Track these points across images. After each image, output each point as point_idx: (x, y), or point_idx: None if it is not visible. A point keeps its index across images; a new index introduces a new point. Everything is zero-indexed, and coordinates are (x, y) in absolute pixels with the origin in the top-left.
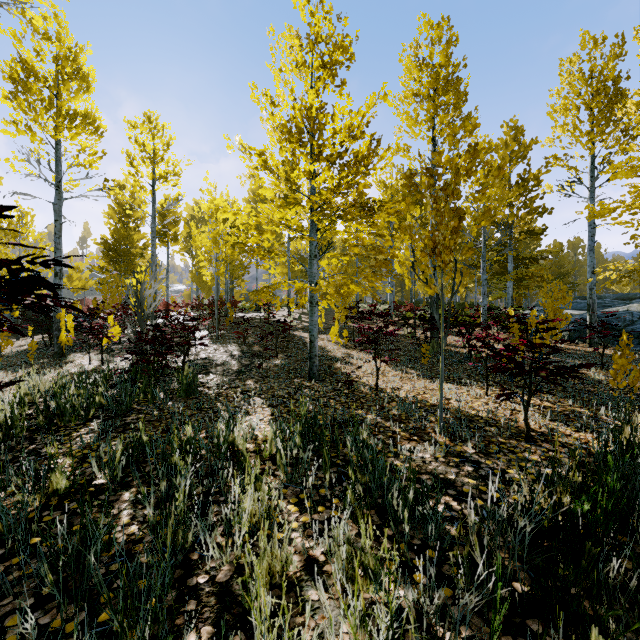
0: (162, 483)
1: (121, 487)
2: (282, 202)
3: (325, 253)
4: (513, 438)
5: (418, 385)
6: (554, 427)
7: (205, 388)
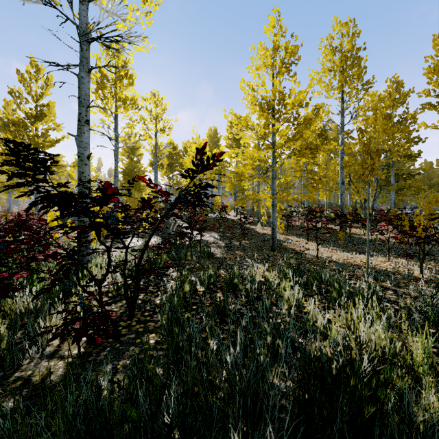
0: (246, 285)
1: (213, 292)
2: (260, 147)
3: (280, 176)
4: (413, 281)
5: (343, 255)
6: (438, 277)
7: (214, 254)
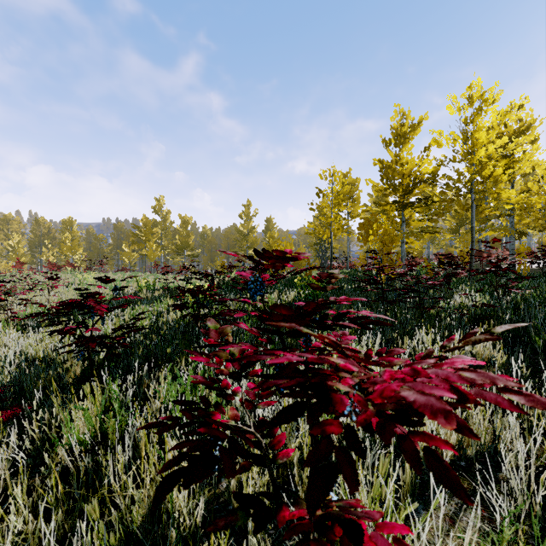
0: None
1: None
2: None
3: None
4: None
5: None
6: None
7: None
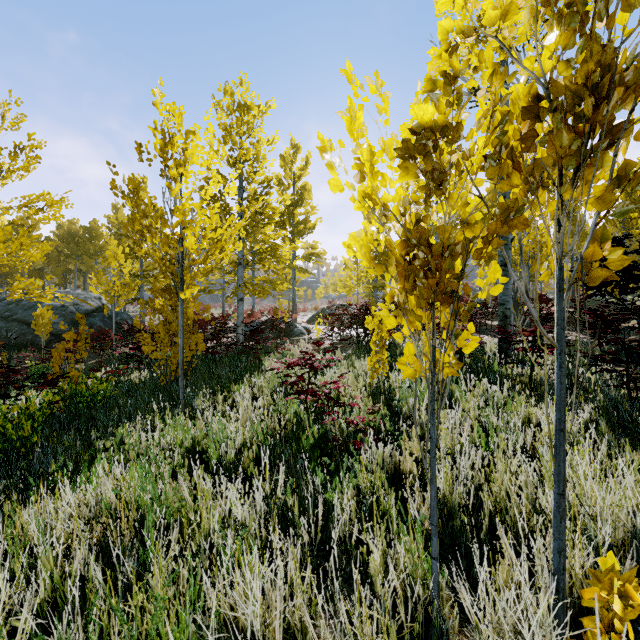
0: None
1: None
2: None
3: None
4: None
5: None
6: None
7: None
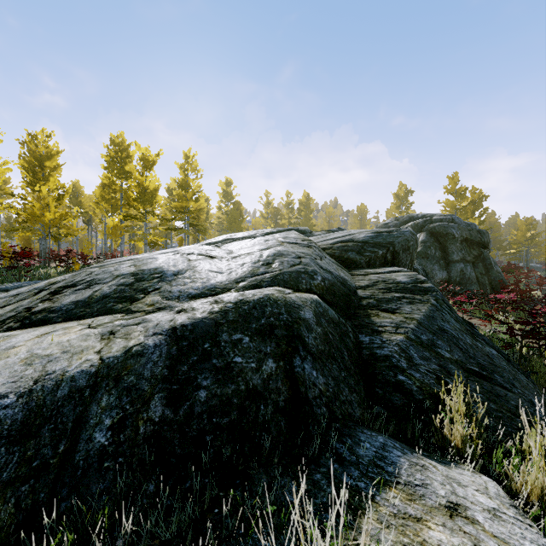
0: None
1: None
2: None
3: None
4: None
5: None
6: None
7: None
